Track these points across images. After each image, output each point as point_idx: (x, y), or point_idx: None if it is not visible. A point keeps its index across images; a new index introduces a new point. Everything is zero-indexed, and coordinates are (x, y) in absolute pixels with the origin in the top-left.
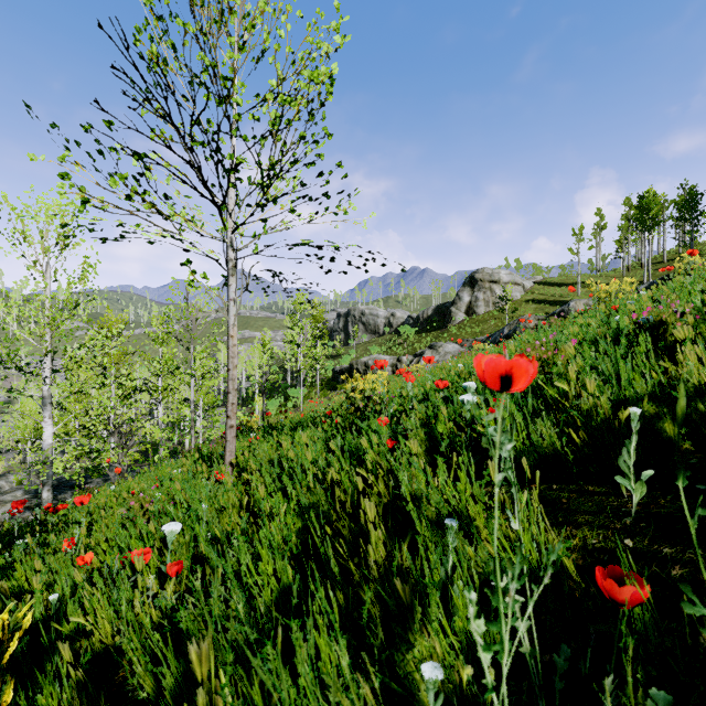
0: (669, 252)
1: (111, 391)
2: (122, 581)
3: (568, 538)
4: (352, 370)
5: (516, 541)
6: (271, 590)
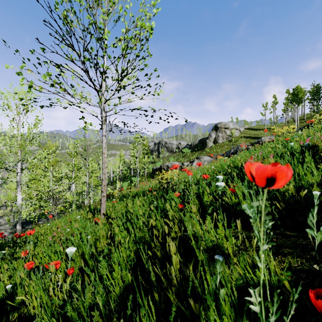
0: (306, 114)
1: (50, 178)
2: (46, 277)
3: (280, 262)
4: (161, 168)
5: (251, 263)
6: (120, 283)
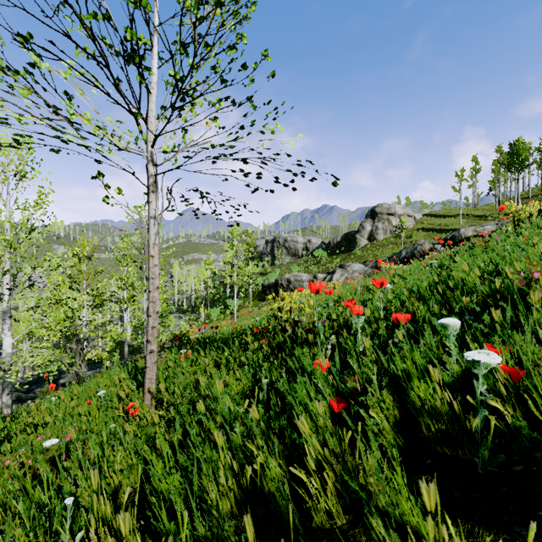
0: (532, 189)
1: (84, 302)
2: None
3: None
4: (277, 284)
5: None
6: None
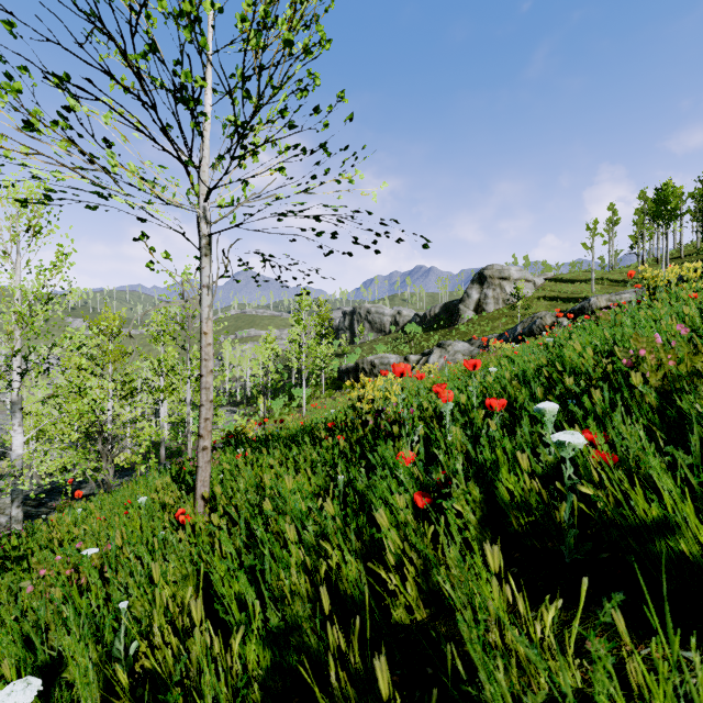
0: (685, 247)
1: (109, 391)
2: None
3: None
4: (358, 369)
5: None
6: None
